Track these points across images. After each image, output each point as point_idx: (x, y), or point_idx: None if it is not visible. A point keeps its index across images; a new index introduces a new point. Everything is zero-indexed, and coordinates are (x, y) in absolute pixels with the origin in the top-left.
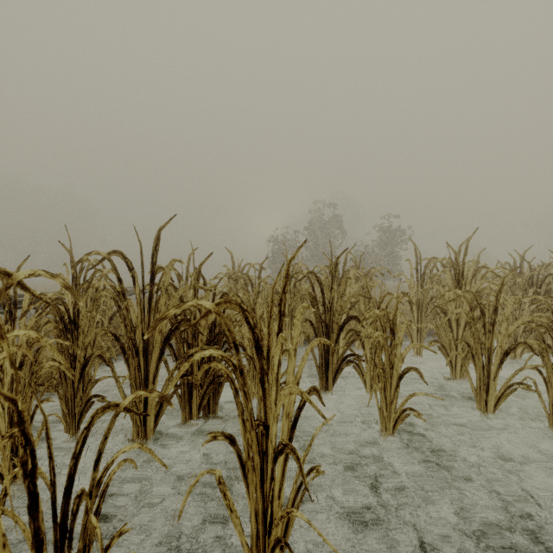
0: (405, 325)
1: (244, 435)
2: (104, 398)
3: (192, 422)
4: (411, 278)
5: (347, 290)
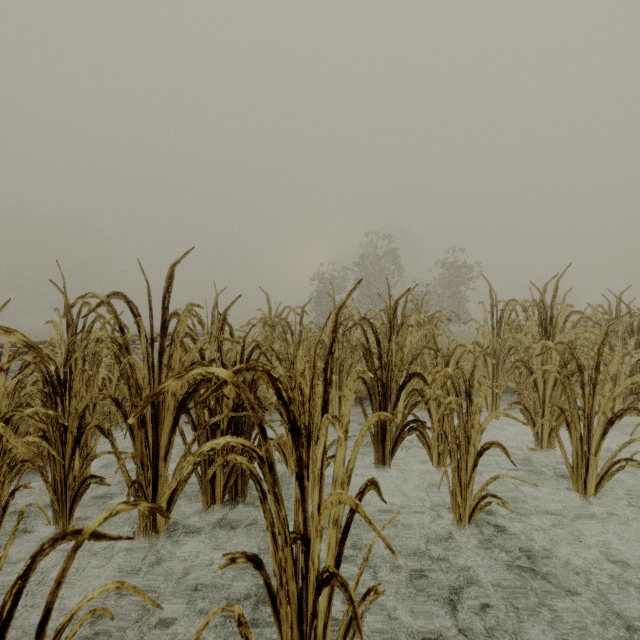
0: (486, 387)
1: (275, 554)
2: (102, 479)
3: (215, 508)
4: (485, 325)
5: (408, 340)
